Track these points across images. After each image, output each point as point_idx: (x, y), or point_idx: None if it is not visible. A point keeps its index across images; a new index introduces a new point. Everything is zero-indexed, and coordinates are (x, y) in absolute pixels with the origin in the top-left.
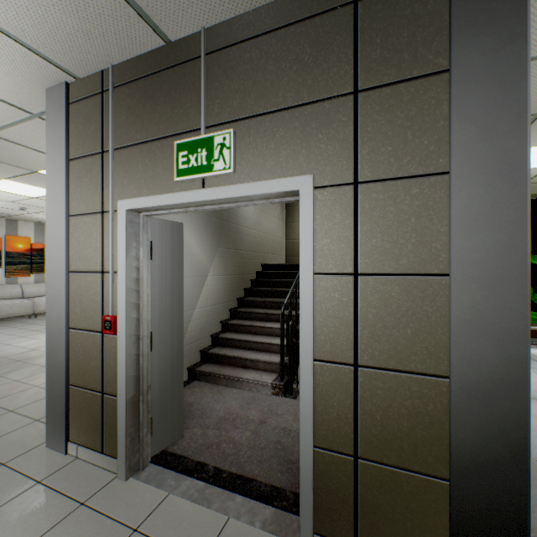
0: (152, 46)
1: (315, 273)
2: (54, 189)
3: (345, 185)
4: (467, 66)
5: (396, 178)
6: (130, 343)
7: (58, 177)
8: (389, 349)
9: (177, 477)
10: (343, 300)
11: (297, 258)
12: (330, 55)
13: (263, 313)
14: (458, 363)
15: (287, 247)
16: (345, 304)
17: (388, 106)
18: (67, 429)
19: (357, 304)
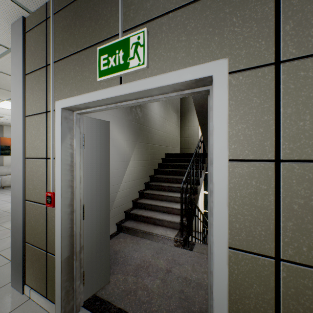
0: None
1: (229, 159)
2: (16, 97)
3: (264, 66)
4: None
5: None
6: (65, 215)
7: (18, 88)
8: None
9: None
10: (261, 188)
11: (187, 149)
12: None
13: (167, 186)
14: None
15: (181, 143)
16: (264, 192)
17: None
18: (24, 275)
19: (278, 192)
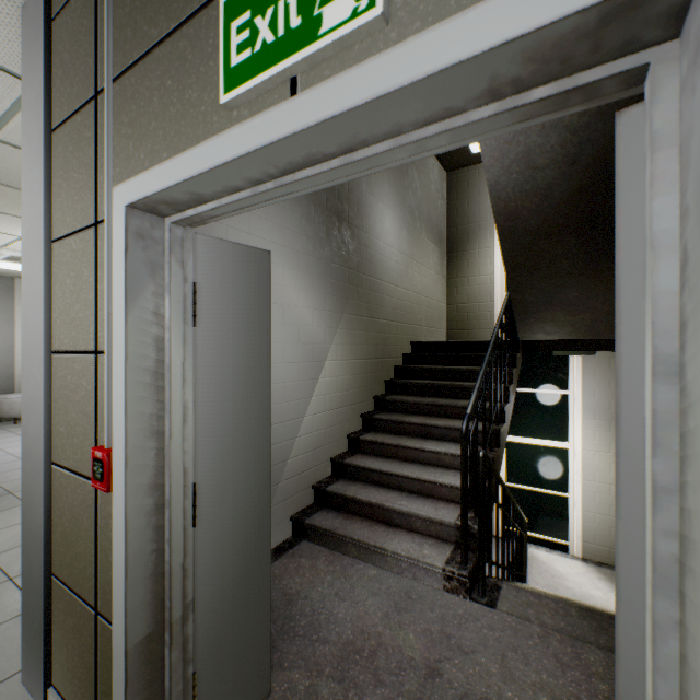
0: None
1: None
2: (31, 192)
3: None
4: None
5: None
6: (138, 516)
7: (35, 168)
8: None
9: None
10: None
11: (465, 332)
12: None
13: (419, 424)
14: None
15: (449, 316)
16: None
17: None
18: (47, 661)
19: None
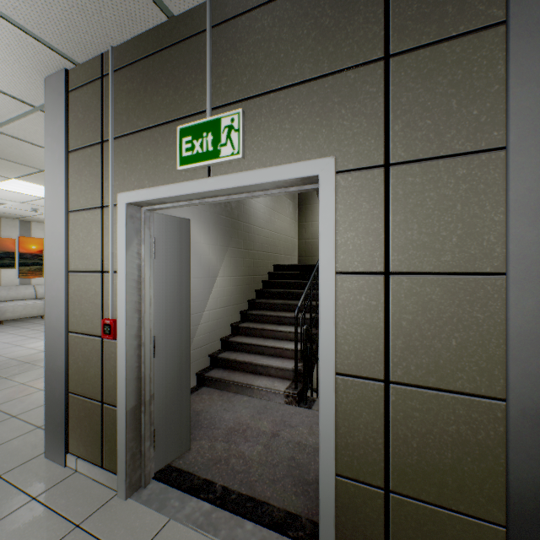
0: (153, 22)
1: (338, 272)
2: (53, 183)
3: (373, 168)
4: (531, 14)
5: (437, 157)
6: (131, 349)
7: (57, 170)
8: (429, 363)
9: (181, 497)
10: (371, 304)
11: (310, 258)
12: (355, 16)
13: (276, 316)
14: (519, 383)
15: (300, 248)
16: (373, 308)
17: (426, 72)
18: (66, 439)
19: (388, 308)
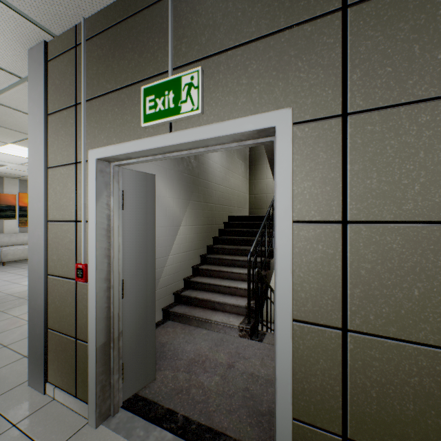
0: None
1: (294, 220)
2: (35, 143)
3: (330, 118)
4: None
5: (398, 104)
6: (100, 291)
7: (37, 131)
8: (389, 313)
9: (146, 427)
10: (328, 253)
11: (259, 210)
12: None
13: (230, 259)
14: None
15: (250, 201)
16: (330, 257)
17: (386, 18)
18: (45, 370)
19: (345, 257)
